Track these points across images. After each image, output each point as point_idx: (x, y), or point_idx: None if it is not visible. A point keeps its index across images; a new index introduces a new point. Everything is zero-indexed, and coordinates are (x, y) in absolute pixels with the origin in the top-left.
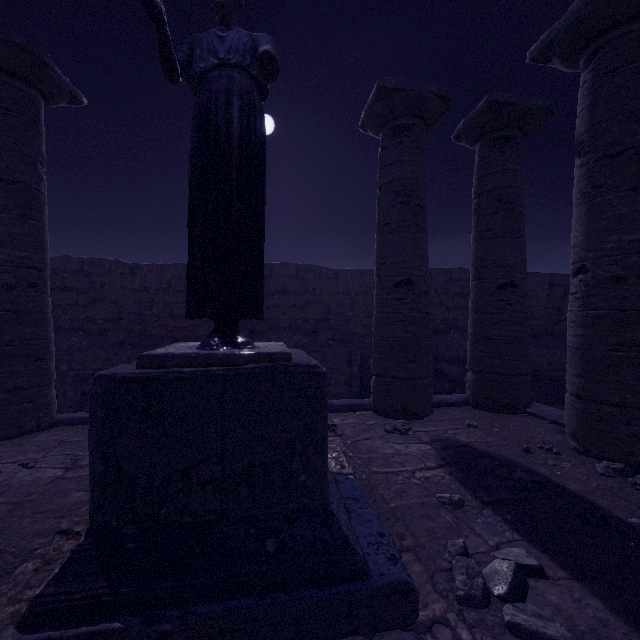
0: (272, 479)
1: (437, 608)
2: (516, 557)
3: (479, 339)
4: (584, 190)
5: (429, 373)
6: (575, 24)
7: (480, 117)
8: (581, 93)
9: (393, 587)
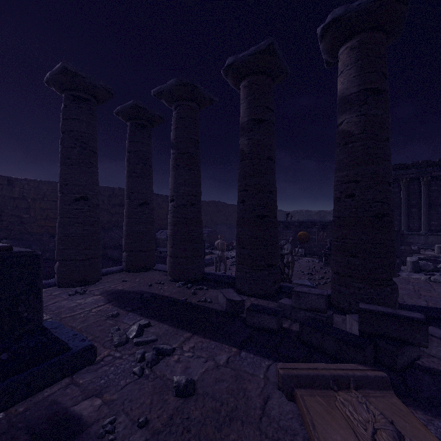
0: (2, 320)
1: (106, 353)
2: (141, 323)
3: (130, 233)
4: (174, 165)
5: (99, 255)
6: (170, 91)
7: (130, 109)
8: (173, 121)
9: (84, 349)
